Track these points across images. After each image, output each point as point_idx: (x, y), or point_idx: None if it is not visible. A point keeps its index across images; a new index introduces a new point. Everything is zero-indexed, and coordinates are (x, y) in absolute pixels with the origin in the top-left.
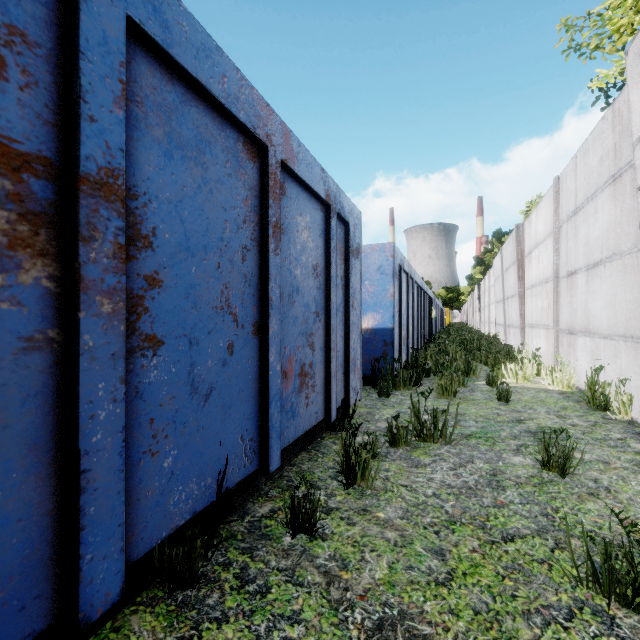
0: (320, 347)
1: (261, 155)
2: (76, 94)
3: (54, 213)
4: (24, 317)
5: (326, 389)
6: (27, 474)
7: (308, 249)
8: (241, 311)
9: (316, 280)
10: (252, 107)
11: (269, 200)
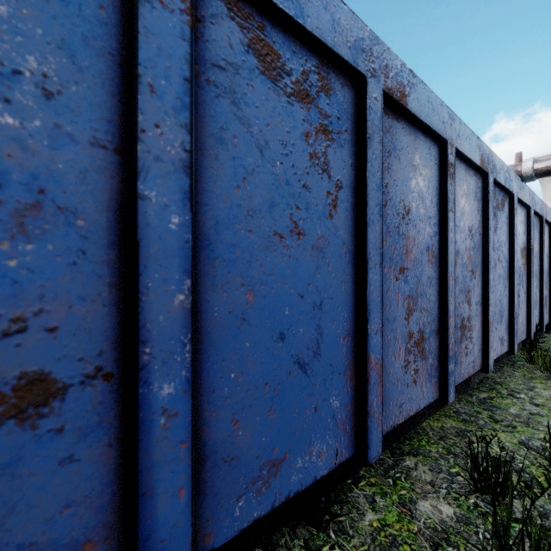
0: (547, 289)
1: (539, 220)
2: (531, 232)
3: (526, 257)
4: (525, 277)
5: (549, 309)
6: (525, 307)
7: (545, 247)
8: (537, 275)
9: (547, 259)
10: (541, 207)
11: (543, 235)
